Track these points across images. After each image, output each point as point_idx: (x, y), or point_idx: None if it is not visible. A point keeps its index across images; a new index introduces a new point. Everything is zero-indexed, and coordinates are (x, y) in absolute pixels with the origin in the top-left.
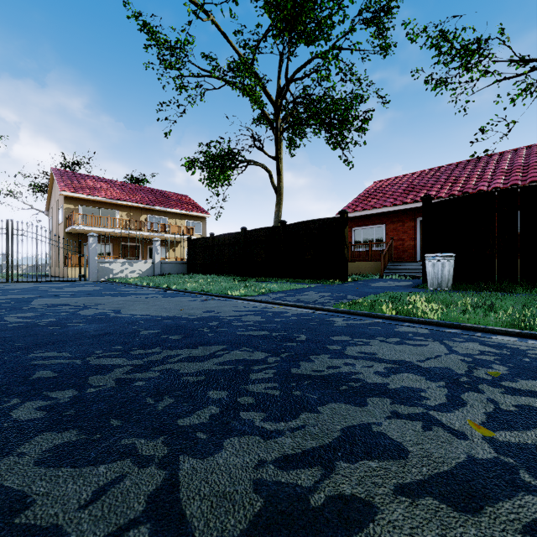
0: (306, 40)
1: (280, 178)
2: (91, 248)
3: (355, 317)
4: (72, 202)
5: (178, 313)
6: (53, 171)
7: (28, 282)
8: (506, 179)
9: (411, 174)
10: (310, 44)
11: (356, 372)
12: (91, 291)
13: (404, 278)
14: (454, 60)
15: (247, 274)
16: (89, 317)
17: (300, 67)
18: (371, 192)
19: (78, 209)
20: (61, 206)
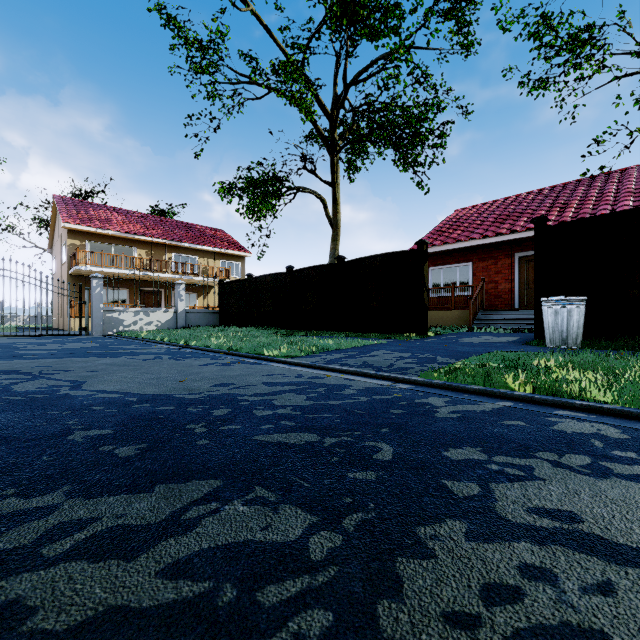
0: (369, 35)
1: (337, 208)
2: (94, 293)
3: (463, 396)
4: (78, 237)
5: (172, 388)
6: (55, 199)
7: (11, 336)
8: (636, 200)
9: (503, 200)
10: (373, 39)
11: (584, 627)
12: (77, 349)
13: (502, 332)
14: (558, 54)
15: (295, 327)
16: (17, 397)
17: (362, 70)
18: (452, 222)
19: (85, 245)
20: (65, 242)
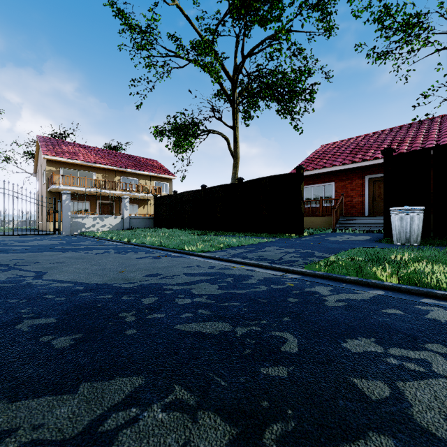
0: (260, 22)
1: (237, 144)
2: (64, 205)
3: (342, 285)
4: (54, 165)
5: (113, 278)
6: (38, 138)
7: (4, 235)
8: None
9: (356, 138)
10: (263, 25)
11: None
12: (48, 245)
13: (357, 232)
14: (395, 34)
15: (207, 228)
16: None
17: (254, 47)
18: (319, 154)
19: (59, 171)
20: (44, 169)
